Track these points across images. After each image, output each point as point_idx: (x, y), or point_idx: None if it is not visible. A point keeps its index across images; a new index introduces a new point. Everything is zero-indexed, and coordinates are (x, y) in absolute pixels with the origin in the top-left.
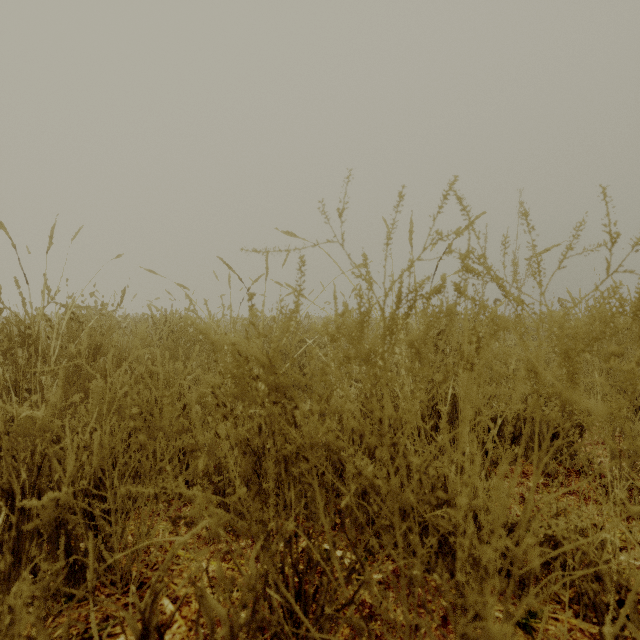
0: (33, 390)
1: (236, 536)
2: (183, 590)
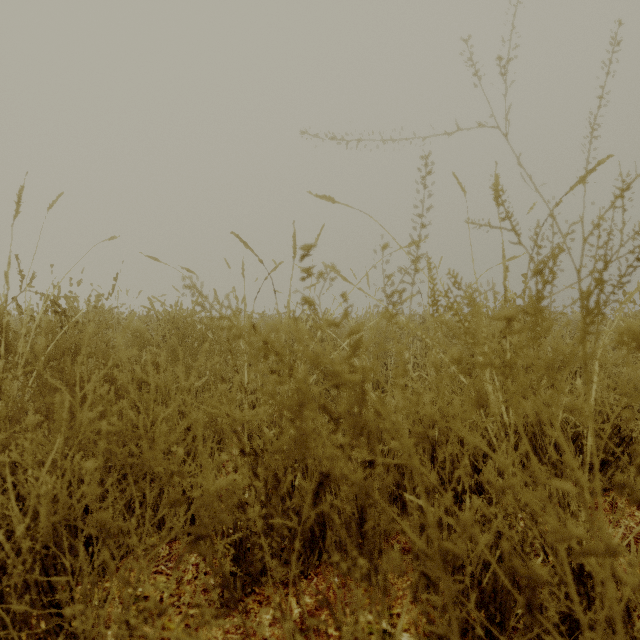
0: None
1: None
2: None
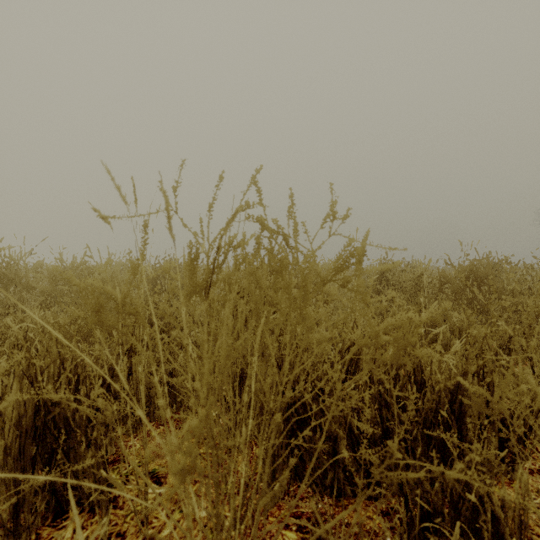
0: None
1: None
2: None
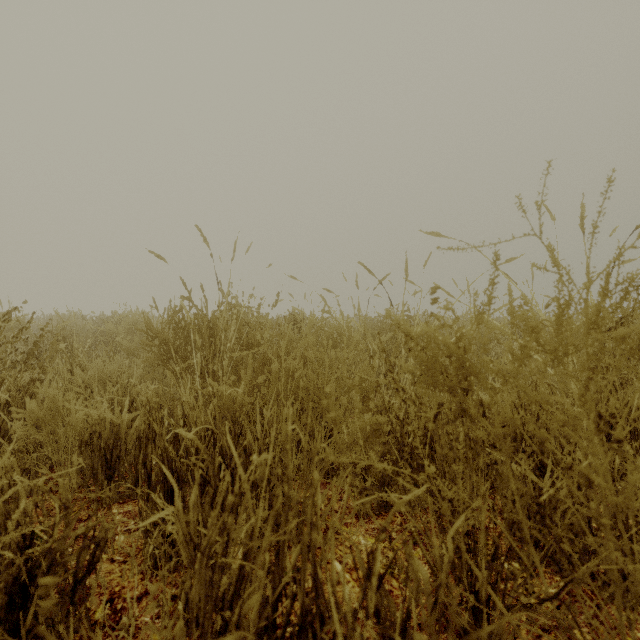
0: (220, 373)
1: (419, 513)
2: (348, 557)
